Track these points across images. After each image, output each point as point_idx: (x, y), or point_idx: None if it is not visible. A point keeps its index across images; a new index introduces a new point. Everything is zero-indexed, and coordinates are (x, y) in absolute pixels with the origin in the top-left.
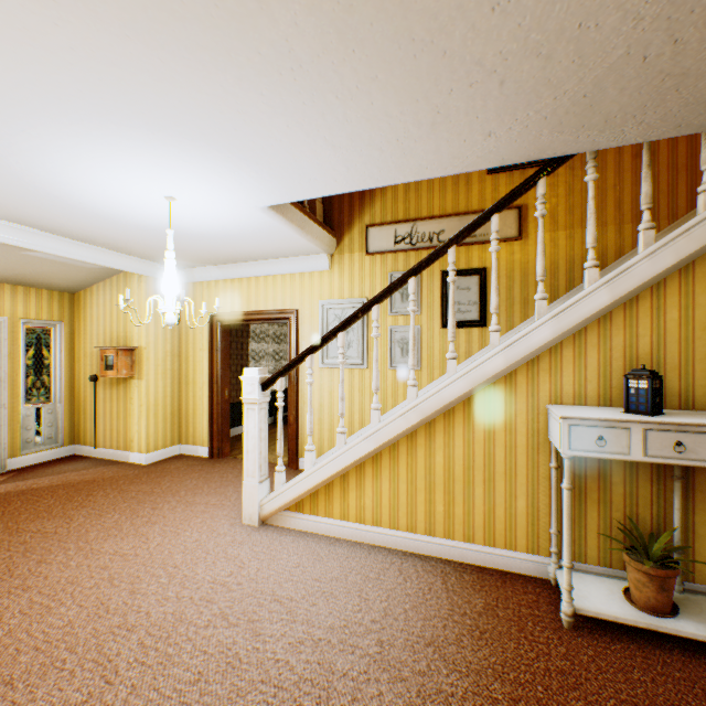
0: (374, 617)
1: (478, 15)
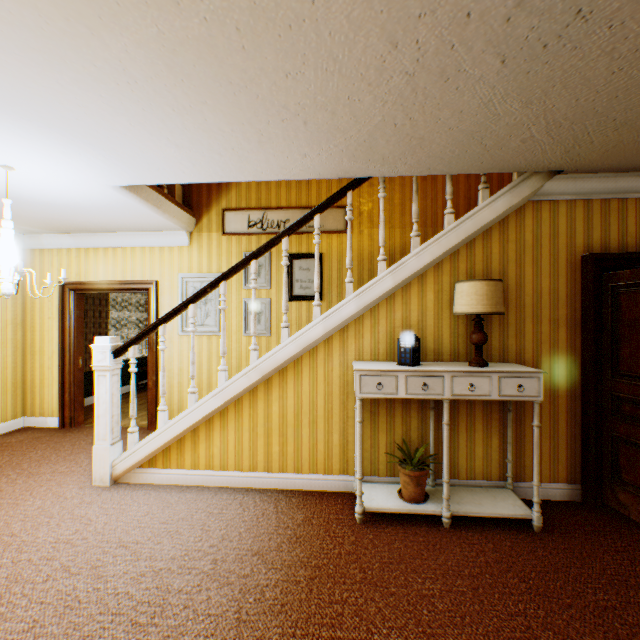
0: (213, 543)
1: (277, 77)
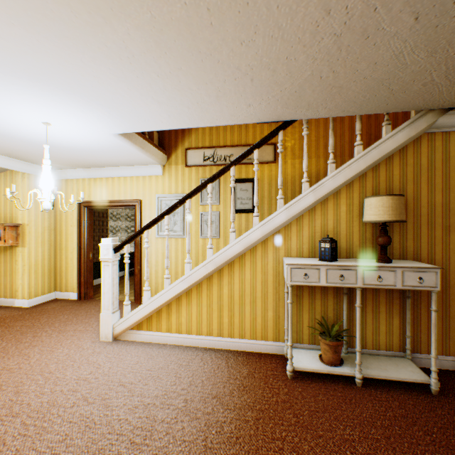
0: (183, 387)
1: (234, 45)
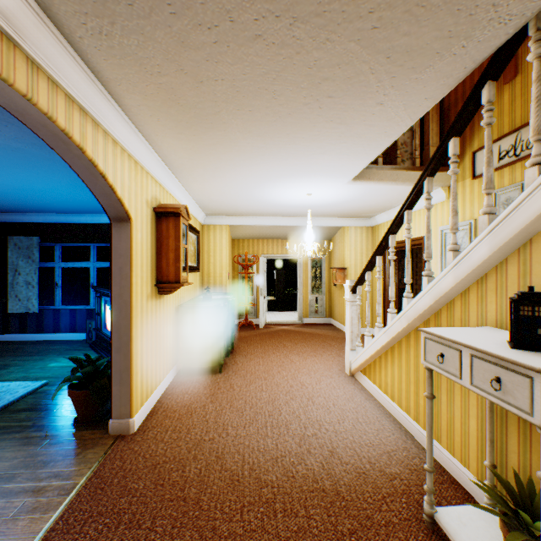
0: (328, 428)
1: (275, 103)
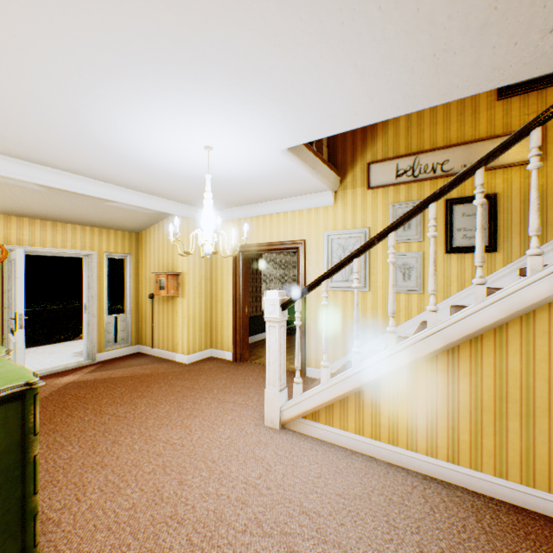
0: (408, 552)
1: None
